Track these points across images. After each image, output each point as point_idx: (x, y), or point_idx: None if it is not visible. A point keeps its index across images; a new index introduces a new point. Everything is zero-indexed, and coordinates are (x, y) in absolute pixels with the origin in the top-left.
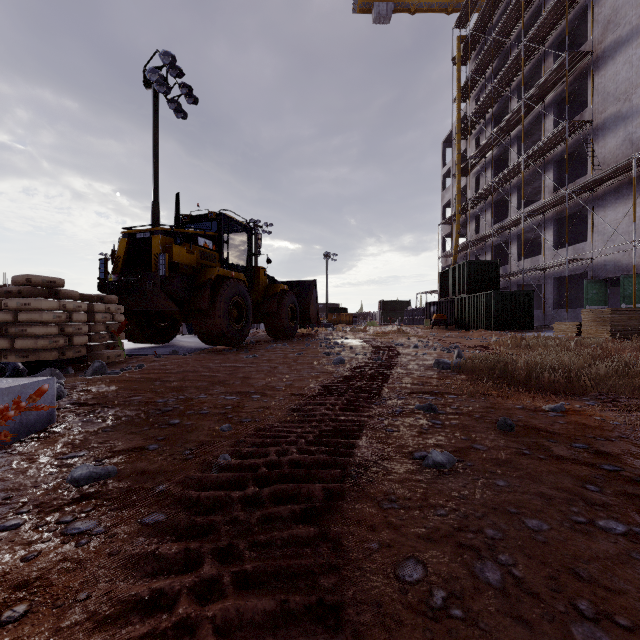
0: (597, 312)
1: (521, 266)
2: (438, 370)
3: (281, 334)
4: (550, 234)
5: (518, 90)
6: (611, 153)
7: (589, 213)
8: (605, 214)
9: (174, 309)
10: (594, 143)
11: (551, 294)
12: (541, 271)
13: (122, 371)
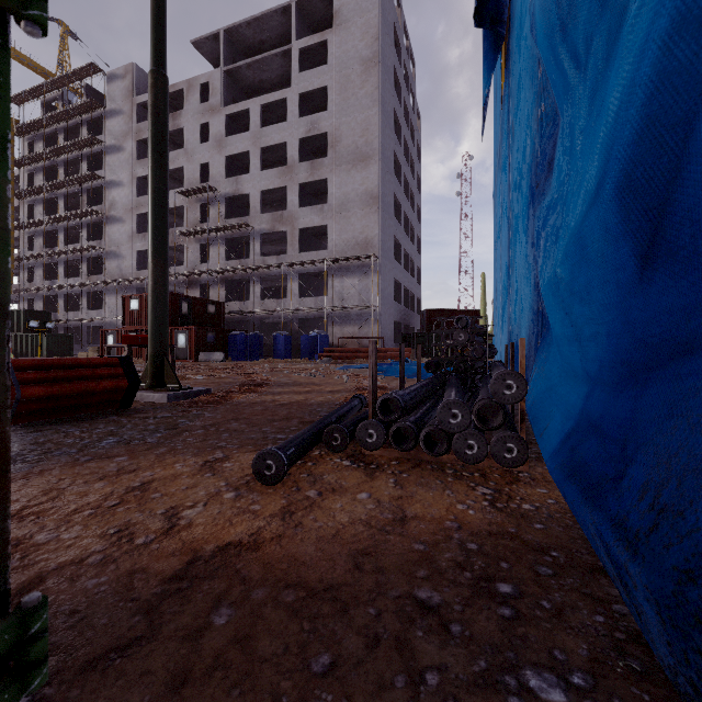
0: (94, 348)
1: (68, 315)
2: None
3: None
4: (85, 300)
5: (66, 197)
6: (113, 269)
7: (104, 295)
8: (111, 298)
9: None
10: (107, 260)
11: (86, 336)
12: (80, 321)
13: None
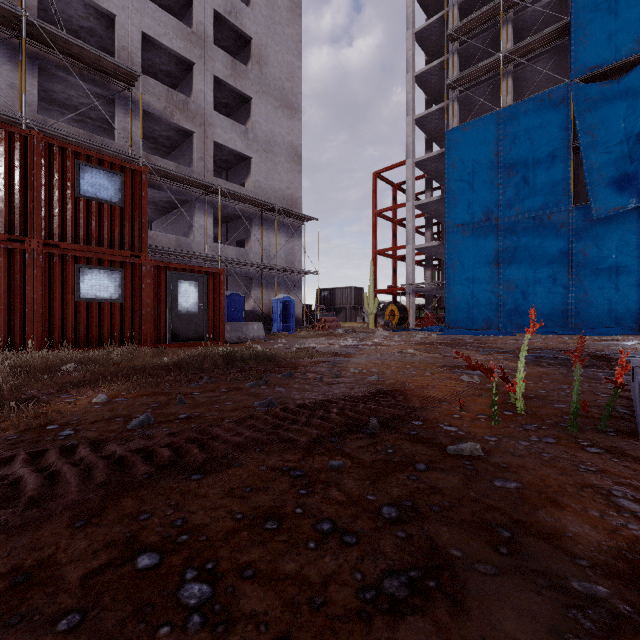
0: None
1: None
2: None
3: None
4: None
5: None
6: None
7: None
8: None
9: None
10: None
11: None
12: None
13: None
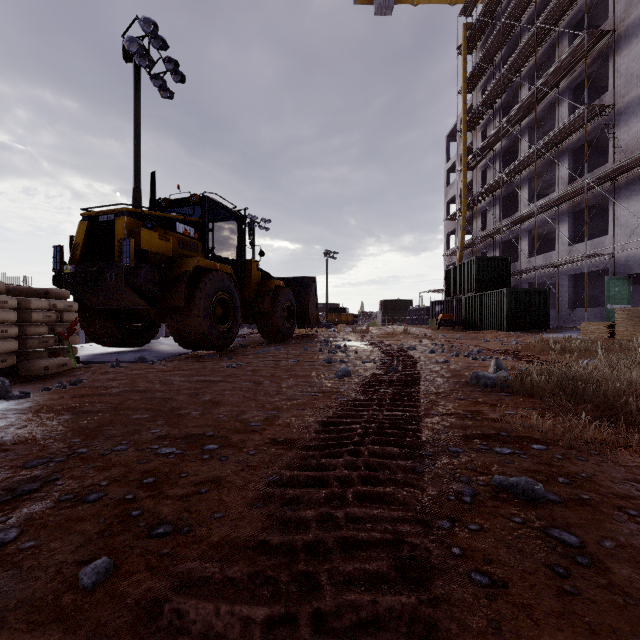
0: (635, 311)
1: (532, 263)
2: (479, 388)
3: (276, 336)
4: (565, 228)
5: (529, 77)
6: (635, 139)
7: (609, 205)
8: (628, 205)
9: (146, 307)
10: (615, 129)
11: (566, 292)
12: (555, 268)
13: (43, 391)
